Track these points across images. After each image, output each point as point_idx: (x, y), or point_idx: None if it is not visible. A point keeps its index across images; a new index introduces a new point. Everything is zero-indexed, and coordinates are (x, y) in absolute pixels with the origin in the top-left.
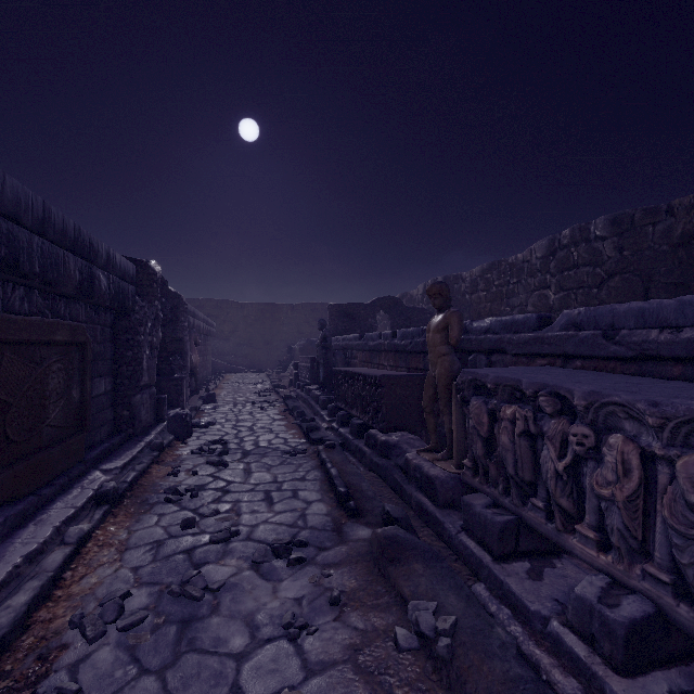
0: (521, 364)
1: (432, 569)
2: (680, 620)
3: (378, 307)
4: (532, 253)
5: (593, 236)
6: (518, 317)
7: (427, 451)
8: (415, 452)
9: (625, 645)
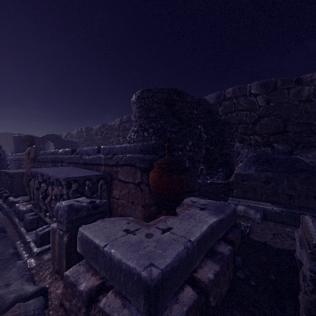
0: (68, 166)
1: None
2: None
3: (47, 139)
4: (116, 122)
5: (132, 120)
6: (68, 149)
7: (27, 201)
8: (22, 203)
9: (40, 239)
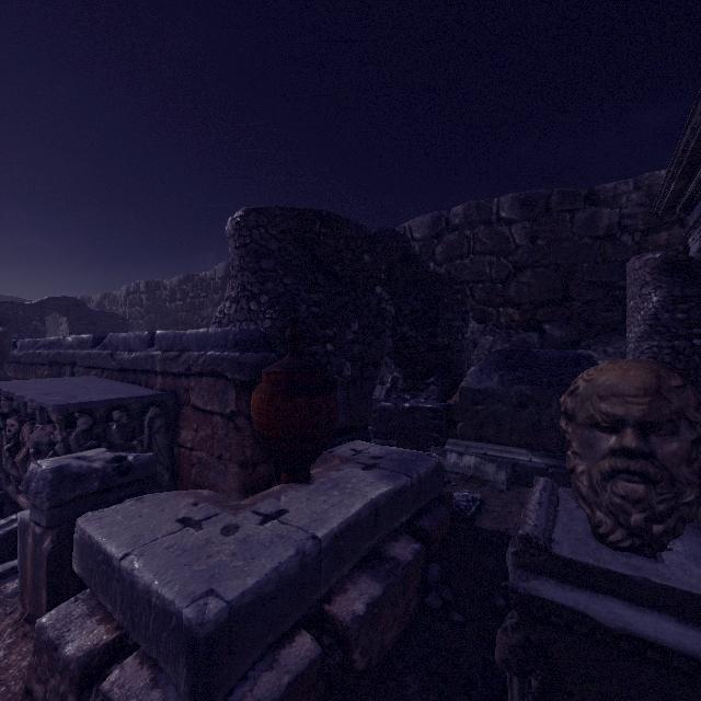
0: (85, 375)
1: None
2: None
3: (50, 308)
4: (216, 272)
5: None
6: (86, 336)
7: None
8: None
9: None
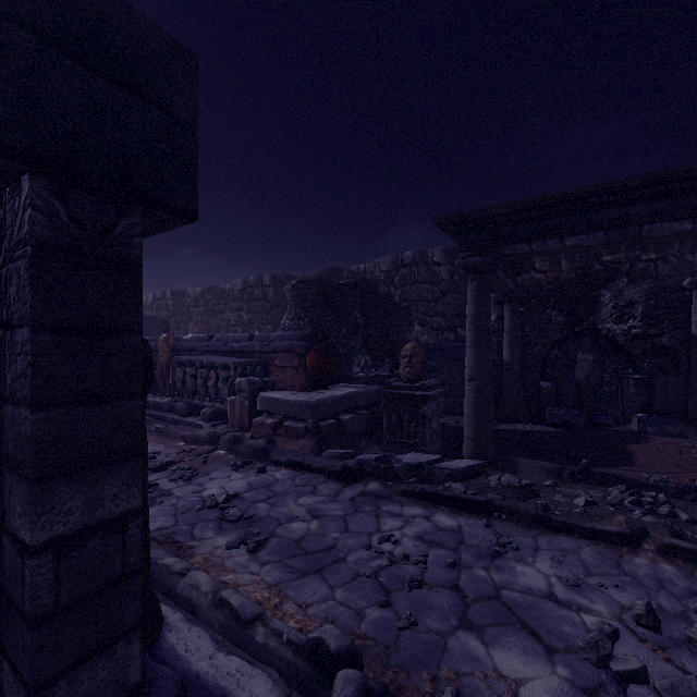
0: (202, 356)
1: (161, 424)
2: (221, 408)
3: None
4: (235, 286)
5: (265, 284)
6: (202, 335)
7: (159, 396)
8: (153, 398)
9: (210, 416)
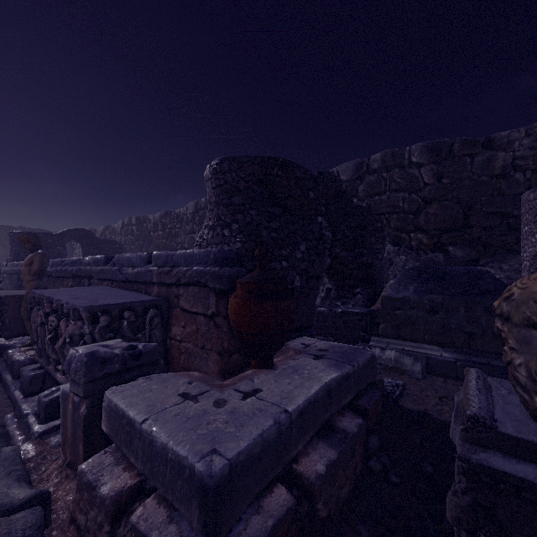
0: (99, 285)
1: None
2: None
3: (69, 237)
4: (188, 209)
5: None
6: (99, 256)
7: (28, 346)
8: (19, 348)
9: (45, 410)
